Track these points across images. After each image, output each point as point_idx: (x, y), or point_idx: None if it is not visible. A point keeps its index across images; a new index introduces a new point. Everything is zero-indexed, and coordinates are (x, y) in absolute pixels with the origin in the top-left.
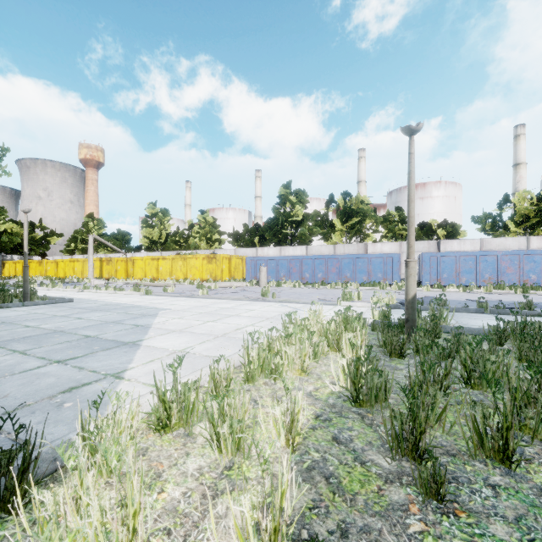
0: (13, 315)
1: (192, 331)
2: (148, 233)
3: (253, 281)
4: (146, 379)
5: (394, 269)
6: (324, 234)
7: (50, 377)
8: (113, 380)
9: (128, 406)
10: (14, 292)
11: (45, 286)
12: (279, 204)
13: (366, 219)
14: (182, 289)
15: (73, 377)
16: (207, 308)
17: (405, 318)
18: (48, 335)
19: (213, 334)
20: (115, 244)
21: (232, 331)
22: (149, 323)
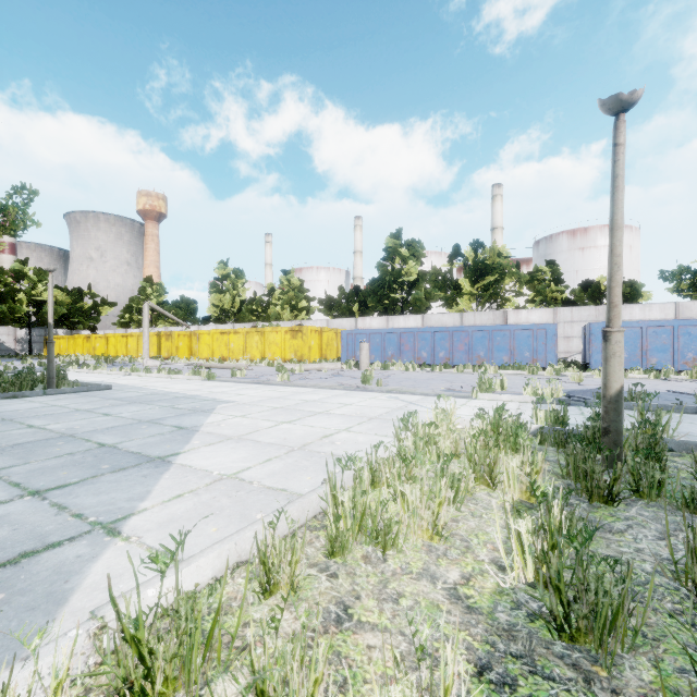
0: (23, 408)
1: (256, 439)
2: (218, 300)
3: (351, 362)
4: (155, 538)
5: (548, 346)
6: (447, 298)
7: (3, 526)
8: (101, 538)
9: (75, 631)
10: (41, 376)
11: (86, 368)
12: (385, 260)
13: (504, 278)
14: (257, 372)
15: (39, 527)
16: (284, 401)
17: (602, 426)
18: (49, 442)
19: (287, 444)
20: (178, 314)
21: (316, 440)
22: (198, 423)
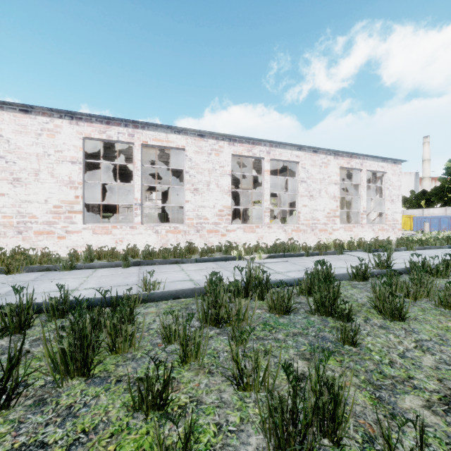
0: None
1: None
2: None
3: (419, 231)
4: None
5: None
6: None
7: None
8: None
9: None
10: None
11: None
12: (444, 175)
13: None
14: None
15: None
16: None
17: None
18: None
19: None
20: None
21: None
22: None
